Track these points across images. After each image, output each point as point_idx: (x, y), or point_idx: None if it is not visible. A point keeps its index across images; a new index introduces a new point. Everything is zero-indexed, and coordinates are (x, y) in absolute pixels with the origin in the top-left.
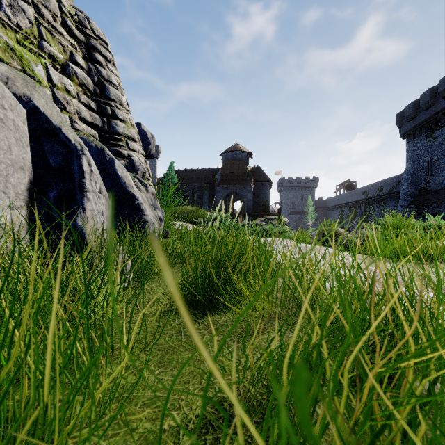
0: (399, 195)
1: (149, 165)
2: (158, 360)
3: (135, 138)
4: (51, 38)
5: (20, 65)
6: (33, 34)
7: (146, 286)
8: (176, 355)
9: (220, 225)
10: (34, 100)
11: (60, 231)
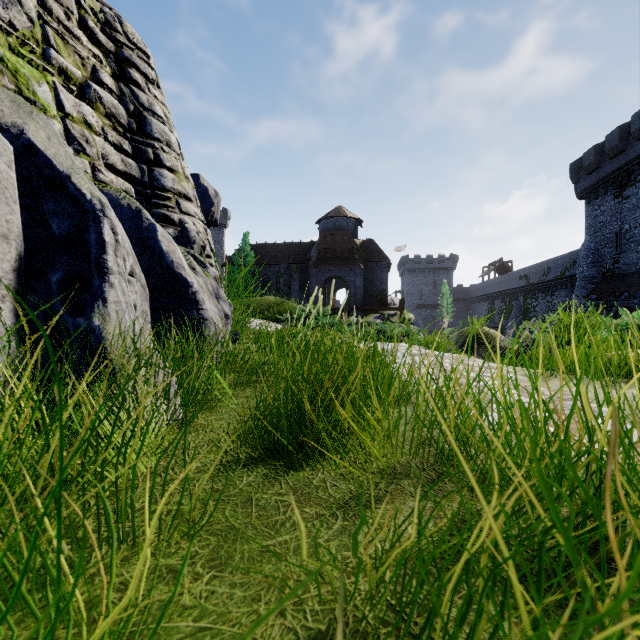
0: (574, 280)
1: (214, 237)
2: (211, 554)
3: (191, 195)
4: (62, 45)
5: (14, 84)
6: (35, 38)
7: (200, 420)
8: (240, 544)
9: (316, 324)
10: (28, 133)
11: (67, 334)
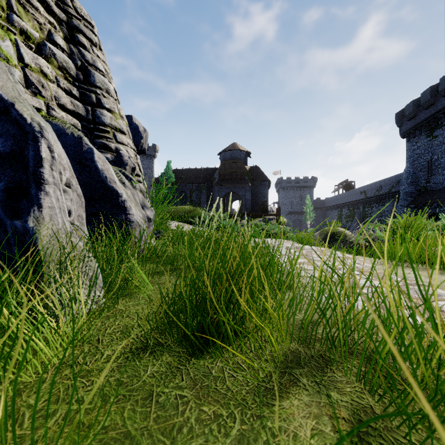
0: (398, 194)
1: (147, 164)
2: None
3: (124, 130)
4: (23, 12)
5: None
6: (0, 5)
7: (120, 306)
8: None
9: (218, 225)
10: None
11: (5, 234)
